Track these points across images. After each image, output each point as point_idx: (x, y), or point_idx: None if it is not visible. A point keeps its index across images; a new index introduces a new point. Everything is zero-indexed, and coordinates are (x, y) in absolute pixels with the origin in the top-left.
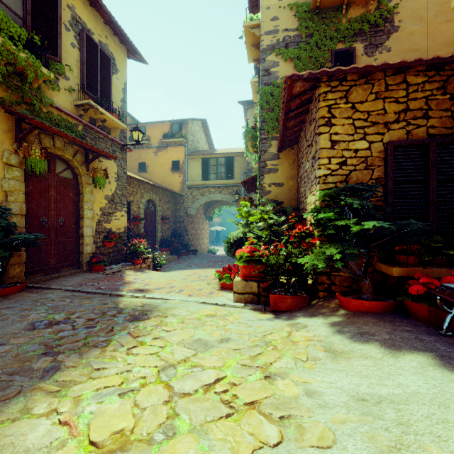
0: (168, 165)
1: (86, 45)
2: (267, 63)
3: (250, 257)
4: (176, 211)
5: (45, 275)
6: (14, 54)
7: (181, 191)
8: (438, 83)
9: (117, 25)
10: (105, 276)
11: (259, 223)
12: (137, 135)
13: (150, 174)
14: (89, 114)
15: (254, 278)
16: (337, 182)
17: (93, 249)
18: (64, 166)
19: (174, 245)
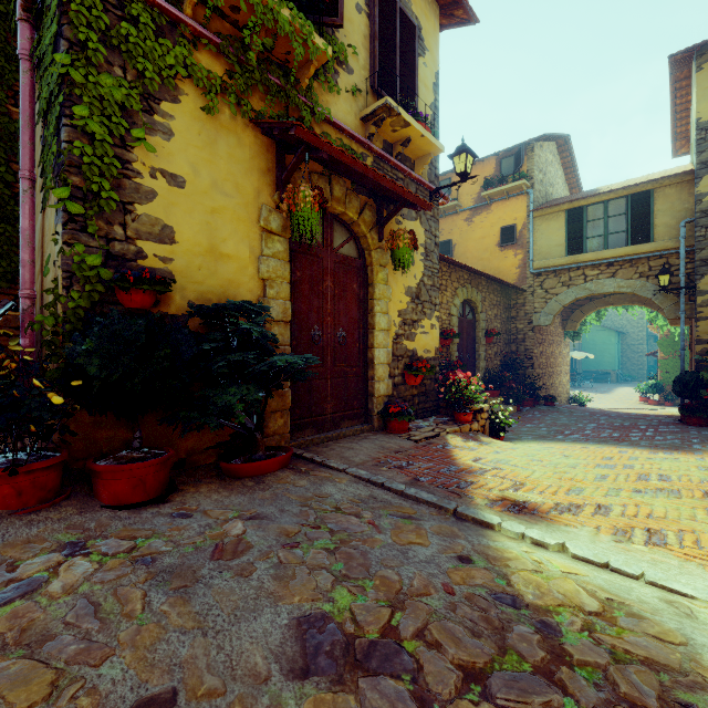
0: (492, 237)
1: (378, 4)
2: None
3: None
4: (510, 321)
5: (317, 433)
6: (273, 11)
7: (518, 283)
8: None
9: None
10: (414, 445)
11: None
12: (462, 161)
13: (459, 258)
14: (383, 135)
15: None
16: None
17: (388, 388)
18: (345, 235)
19: (507, 386)
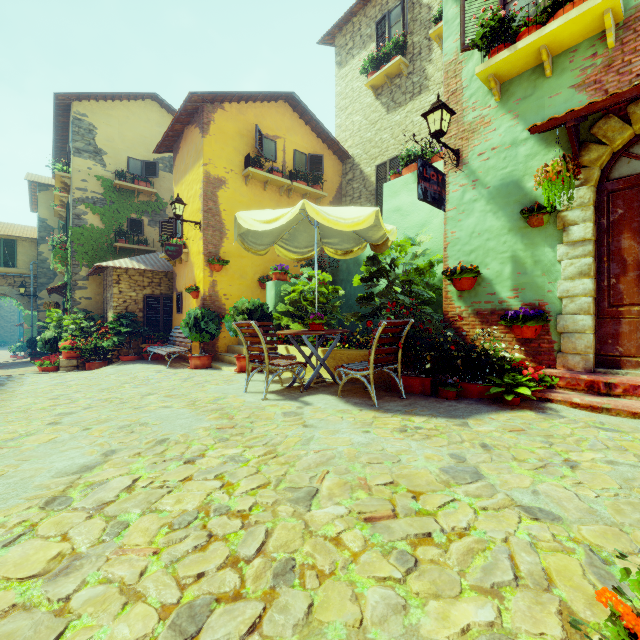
0: None
1: None
2: (78, 210)
3: (73, 347)
4: None
5: None
6: None
7: None
8: (165, 273)
9: None
10: None
11: (72, 325)
12: None
13: None
14: None
15: (75, 358)
16: (122, 309)
17: None
18: None
19: None
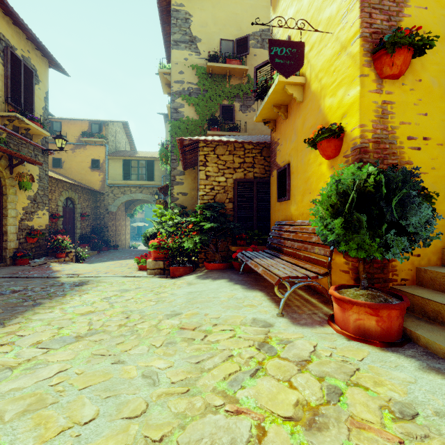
0: (87, 163)
1: (10, 61)
2: (176, 104)
3: (158, 245)
4: (96, 208)
5: None
6: None
7: (101, 189)
8: (259, 150)
9: (41, 44)
10: (32, 267)
11: (170, 221)
12: (60, 142)
13: (67, 170)
14: (13, 123)
15: (161, 259)
16: (209, 199)
17: (16, 245)
18: None
19: (94, 241)
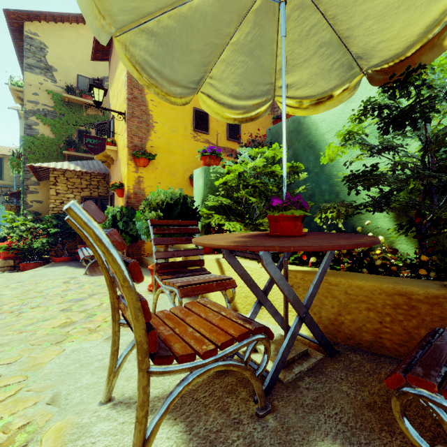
0: None
1: None
2: (30, 121)
3: (9, 247)
4: None
5: None
6: None
7: None
8: (103, 176)
9: None
10: None
11: (23, 226)
12: None
13: None
14: None
15: (12, 258)
16: (59, 211)
17: None
18: None
19: None
